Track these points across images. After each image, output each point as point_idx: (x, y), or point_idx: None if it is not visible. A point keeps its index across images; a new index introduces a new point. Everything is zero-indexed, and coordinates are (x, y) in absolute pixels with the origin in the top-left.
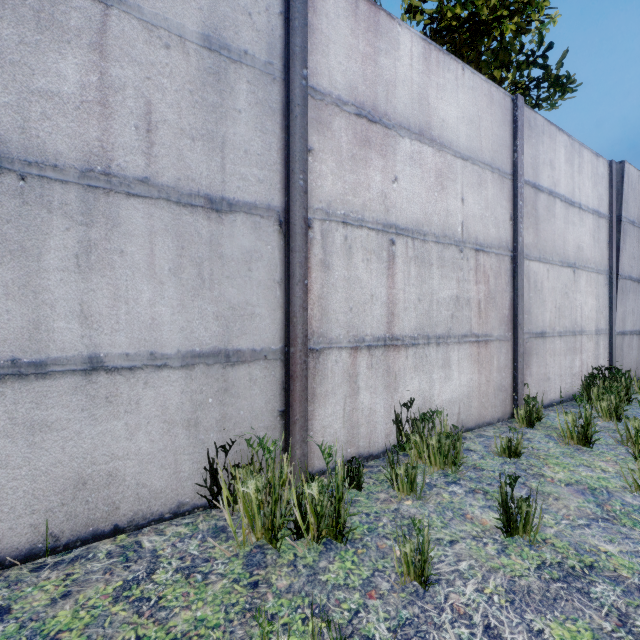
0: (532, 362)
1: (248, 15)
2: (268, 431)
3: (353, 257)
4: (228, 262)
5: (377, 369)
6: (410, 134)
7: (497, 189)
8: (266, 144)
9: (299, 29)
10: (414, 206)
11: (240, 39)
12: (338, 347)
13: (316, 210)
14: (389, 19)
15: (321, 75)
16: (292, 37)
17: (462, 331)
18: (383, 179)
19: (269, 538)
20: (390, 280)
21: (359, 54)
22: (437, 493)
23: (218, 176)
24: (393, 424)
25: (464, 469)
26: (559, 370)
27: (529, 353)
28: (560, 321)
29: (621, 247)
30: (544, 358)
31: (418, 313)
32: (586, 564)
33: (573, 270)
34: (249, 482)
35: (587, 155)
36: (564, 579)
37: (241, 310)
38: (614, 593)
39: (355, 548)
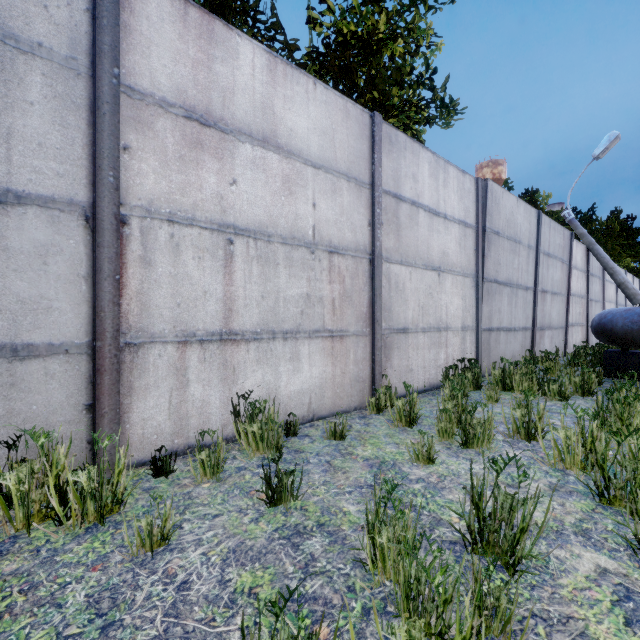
0: (393, 355)
1: (43, 7)
2: (71, 425)
3: (181, 254)
4: (16, 255)
5: (211, 362)
6: (252, 140)
7: (354, 197)
8: (68, 139)
9: (108, 28)
10: (257, 208)
11: (32, 30)
12: (162, 341)
13: (134, 207)
14: (226, 29)
15: (141, 75)
16: (99, 35)
17: (314, 327)
18: (219, 181)
19: (27, 527)
20: (228, 278)
21: (189, 59)
22: (241, 475)
23: (2, 167)
24: (231, 415)
25: (286, 452)
26: (423, 362)
27: (390, 347)
28: (424, 318)
29: (486, 254)
30: (406, 352)
31: (262, 309)
32: (320, 523)
33: (438, 273)
34: (7, 474)
35: (453, 171)
36: (289, 537)
37: (34, 304)
38: (321, 543)
39: (116, 529)
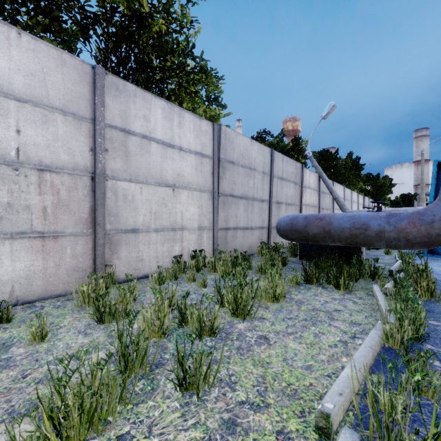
0: (121, 249)
1: None
2: None
3: None
4: None
5: None
6: None
7: (72, 128)
8: None
9: None
10: None
11: None
12: None
13: None
14: None
15: None
16: None
17: (18, 229)
18: None
19: None
20: None
21: None
22: None
23: None
24: None
25: None
26: (155, 254)
27: (117, 243)
28: (157, 221)
29: (221, 176)
30: (136, 246)
31: None
32: None
33: (172, 189)
34: None
35: (189, 117)
36: None
37: None
38: None
39: None
